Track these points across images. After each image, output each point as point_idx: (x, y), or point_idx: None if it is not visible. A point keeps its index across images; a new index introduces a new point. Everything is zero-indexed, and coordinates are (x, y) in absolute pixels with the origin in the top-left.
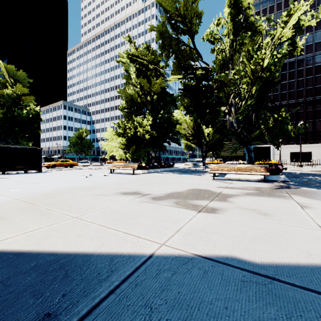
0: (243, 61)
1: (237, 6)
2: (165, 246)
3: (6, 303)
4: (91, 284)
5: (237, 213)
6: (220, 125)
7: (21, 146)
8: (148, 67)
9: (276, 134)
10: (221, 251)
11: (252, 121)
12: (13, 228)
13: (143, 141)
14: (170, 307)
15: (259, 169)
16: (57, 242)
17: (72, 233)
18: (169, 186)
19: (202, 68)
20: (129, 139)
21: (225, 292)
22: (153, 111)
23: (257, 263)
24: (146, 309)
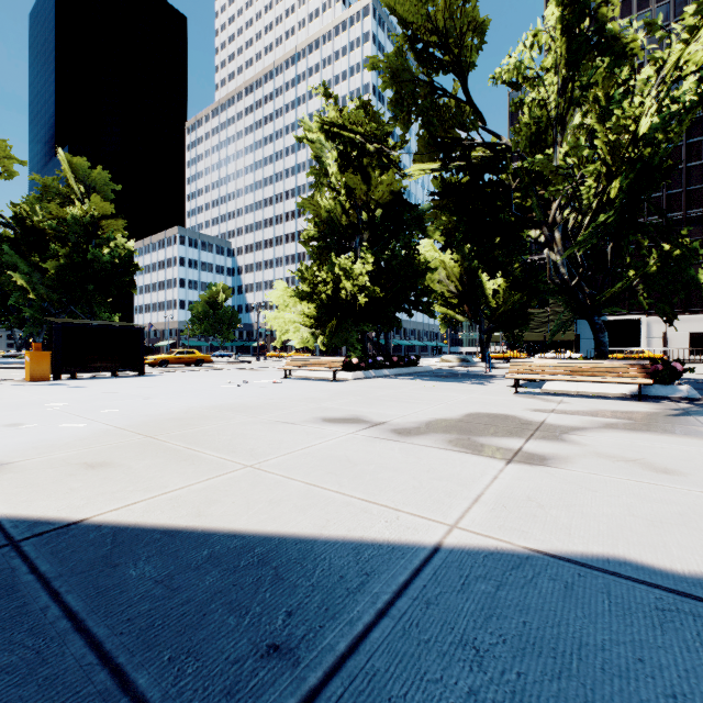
0: (583, 125)
1: (579, 1)
2: (459, 529)
3: (187, 621)
4: (335, 595)
5: (599, 467)
6: (522, 272)
7: (105, 321)
8: (364, 148)
9: (666, 289)
10: (588, 544)
11: (604, 261)
12: (139, 483)
13: (354, 310)
14: (516, 651)
15: (627, 371)
16: (235, 513)
17: (256, 497)
18: (421, 406)
19: (485, 146)
20: (322, 305)
21: (628, 628)
22: (374, 244)
23: (680, 573)
24: (466, 651)
